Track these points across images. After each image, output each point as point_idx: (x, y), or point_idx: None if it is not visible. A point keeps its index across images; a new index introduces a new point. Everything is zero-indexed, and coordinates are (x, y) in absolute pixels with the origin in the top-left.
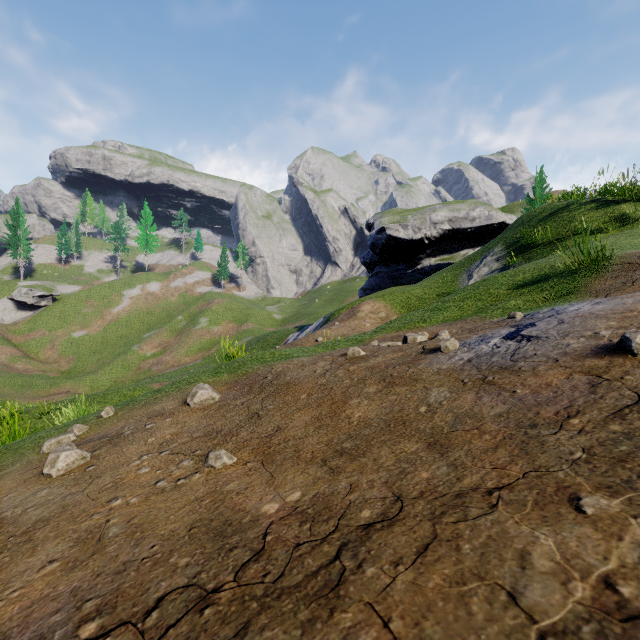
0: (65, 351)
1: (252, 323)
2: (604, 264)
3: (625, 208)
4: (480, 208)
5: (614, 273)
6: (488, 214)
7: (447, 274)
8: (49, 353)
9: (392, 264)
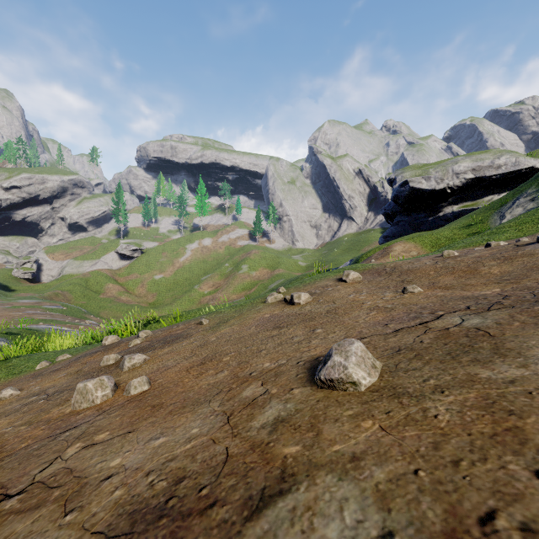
0: (150, 289)
1: (282, 269)
2: None
3: None
4: (506, 156)
5: None
6: (515, 161)
7: (475, 217)
8: (140, 290)
9: (413, 213)
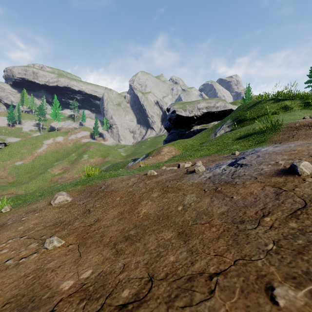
0: (11, 172)
1: (110, 157)
2: (278, 127)
3: (287, 103)
4: (220, 102)
5: (283, 132)
6: (224, 105)
7: (205, 133)
8: (2, 173)
9: (179, 128)
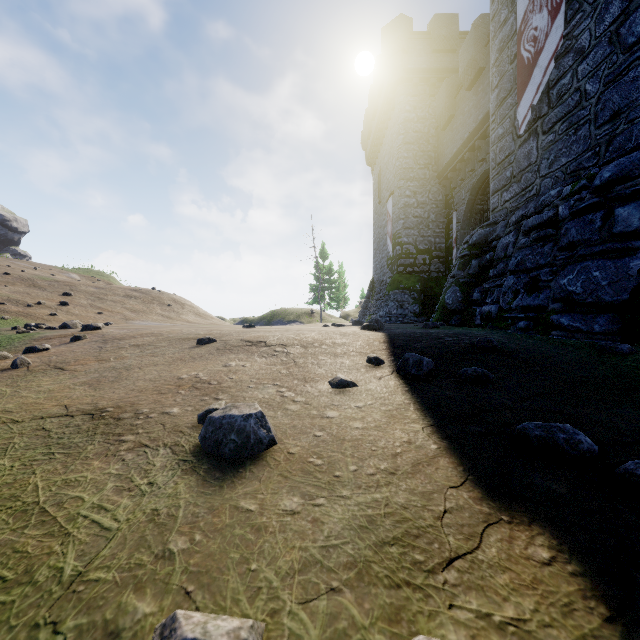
0: None
1: None
2: None
3: None
4: None
5: None
6: None
7: None
8: None
9: None
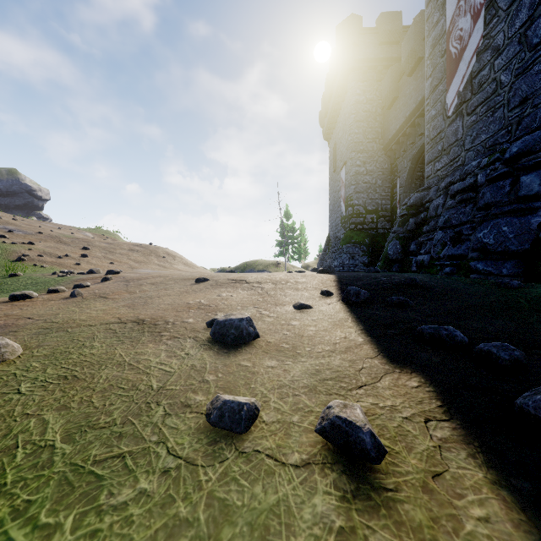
0: None
1: None
2: None
3: None
4: None
5: None
6: None
7: None
8: None
9: None
